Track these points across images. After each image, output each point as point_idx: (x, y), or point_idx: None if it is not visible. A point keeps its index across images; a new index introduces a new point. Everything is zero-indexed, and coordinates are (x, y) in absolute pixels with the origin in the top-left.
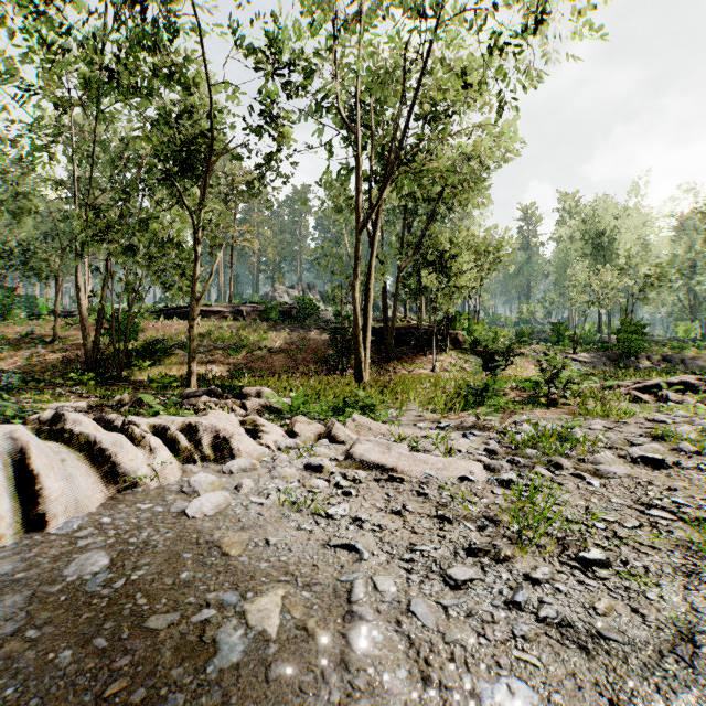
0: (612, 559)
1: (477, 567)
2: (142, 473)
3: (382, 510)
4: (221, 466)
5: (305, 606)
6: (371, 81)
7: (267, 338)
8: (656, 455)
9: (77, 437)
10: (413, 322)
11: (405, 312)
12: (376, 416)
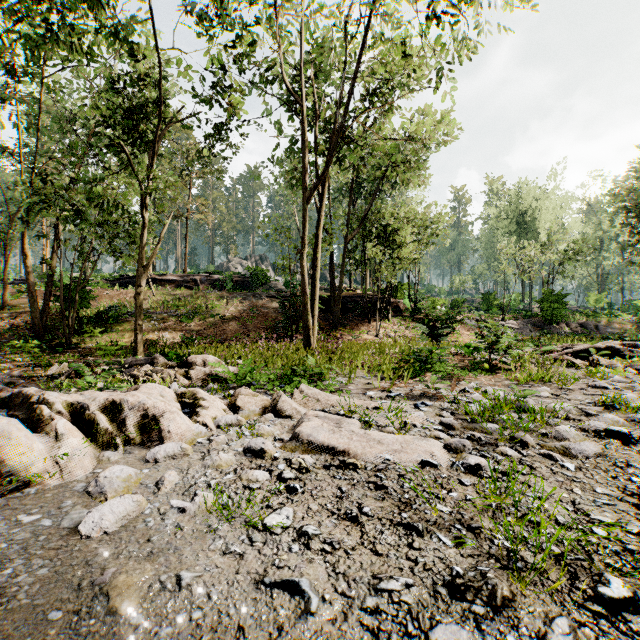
0: (639, 594)
1: (469, 623)
2: (38, 470)
3: (333, 514)
4: (147, 451)
5: None
6: (319, 49)
7: (219, 305)
8: (622, 428)
9: None
10: (357, 291)
11: (350, 282)
12: (325, 385)
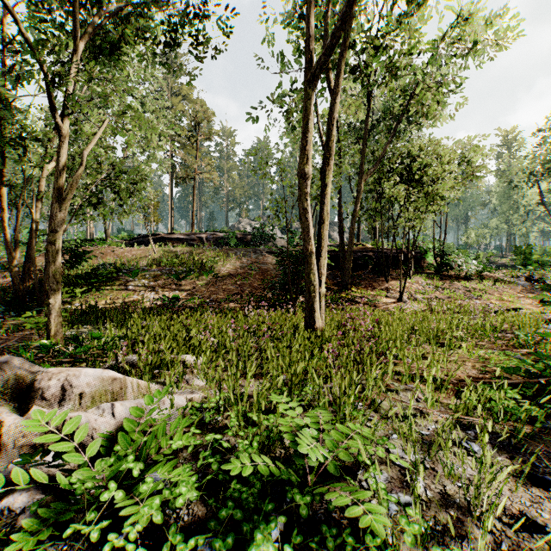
0: None
1: None
2: None
3: None
4: None
5: None
6: None
7: (214, 262)
8: None
9: None
10: (368, 246)
11: (358, 237)
12: None
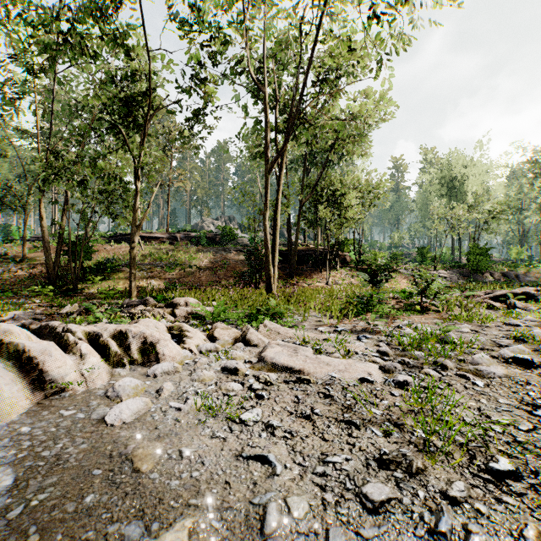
0: (521, 469)
1: (391, 483)
2: (70, 379)
3: (292, 413)
4: (147, 369)
5: (213, 540)
6: (279, 47)
7: (196, 258)
8: (525, 356)
9: (8, 346)
10: (311, 246)
11: (304, 238)
12: (284, 322)
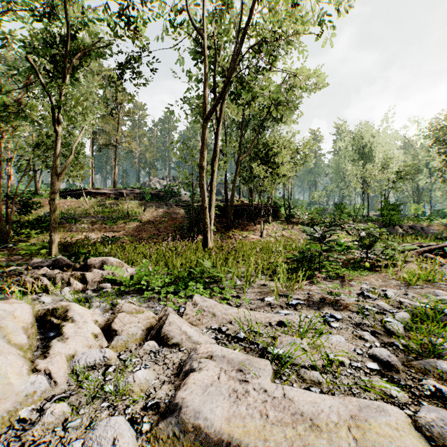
0: None
1: None
2: None
3: None
4: None
5: None
6: None
7: (138, 212)
8: None
9: None
10: (245, 202)
11: (239, 195)
12: (221, 291)
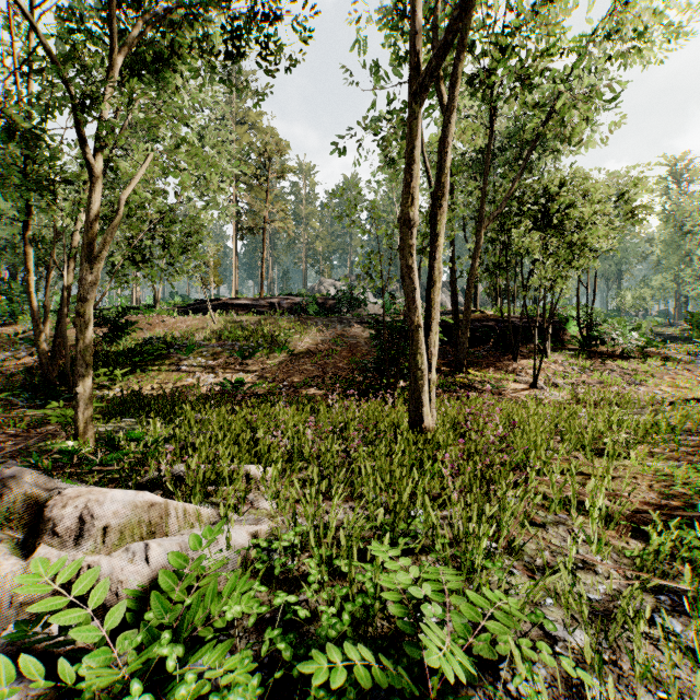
0: None
1: None
2: None
3: None
4: None
5: None
6: None
7: (289, 335)
8: None
9: None
10: (488, 313)
11: (475, 301)
12: None
